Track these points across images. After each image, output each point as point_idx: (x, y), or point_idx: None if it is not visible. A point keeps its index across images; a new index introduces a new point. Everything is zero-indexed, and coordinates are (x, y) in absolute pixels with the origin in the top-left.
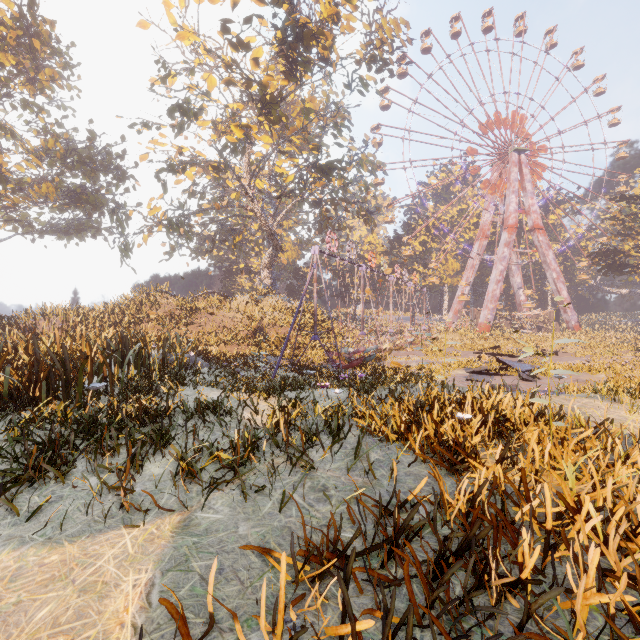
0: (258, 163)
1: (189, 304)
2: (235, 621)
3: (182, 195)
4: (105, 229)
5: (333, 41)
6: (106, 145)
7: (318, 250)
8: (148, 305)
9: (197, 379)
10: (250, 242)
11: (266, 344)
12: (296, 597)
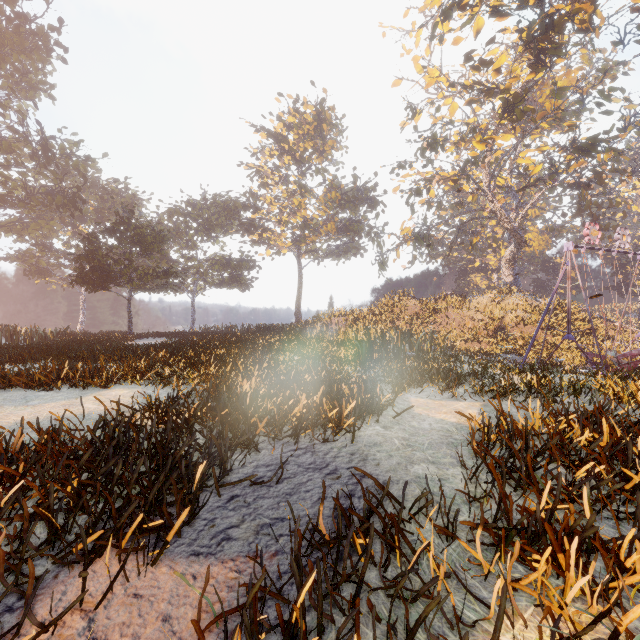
0: (498, 162)
1: (431, 305)
2: (519, 415)
3: (423, 210)
4: (361, 248)
5: (595, 5)
6: (364, 183)
7: (572, 246)
8: (399, 307)
9: (462, 358)
10: (487, 239)
11: (508, 343)
12: (544, 419)
